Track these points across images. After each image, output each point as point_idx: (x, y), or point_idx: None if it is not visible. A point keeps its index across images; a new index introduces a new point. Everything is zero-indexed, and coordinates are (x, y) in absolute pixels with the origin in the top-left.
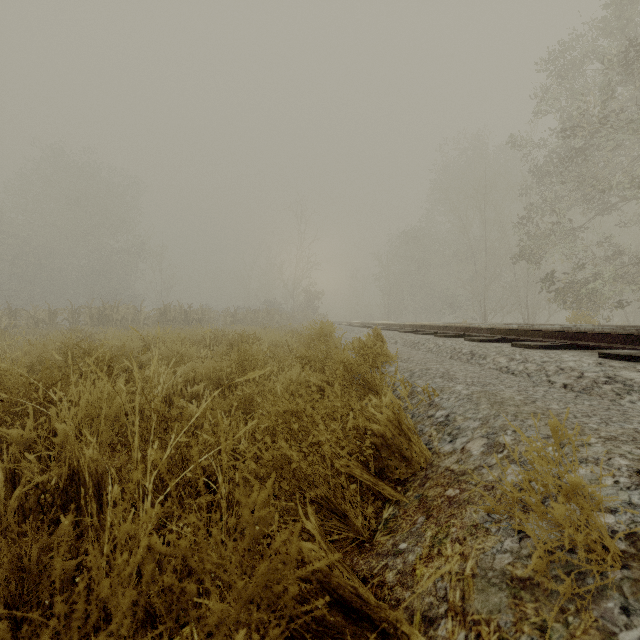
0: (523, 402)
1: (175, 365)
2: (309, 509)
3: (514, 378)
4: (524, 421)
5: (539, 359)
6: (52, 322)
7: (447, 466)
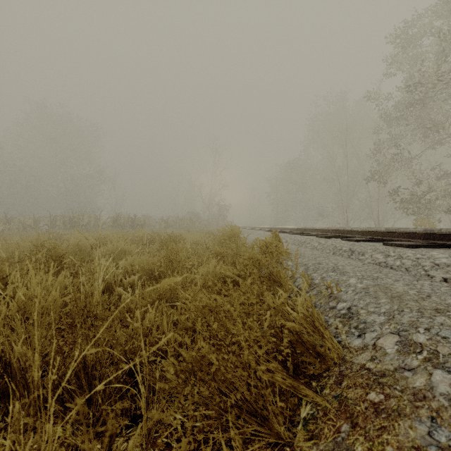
0: (419, 297)
1: (118, 259)
2: (232, 430)
3: (395, 272)
4: (433, 318)
5: (413, 256)
6: (36, 226)
7: (362, 363)
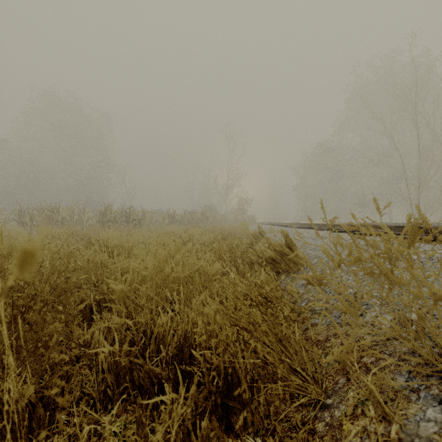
0: None
1: None
2: None
3: None
4: None
5: None
6: None
7: None
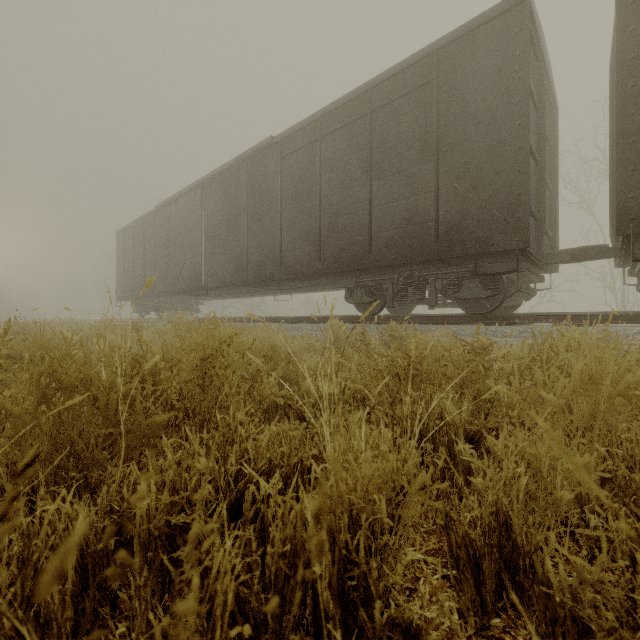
0: None
1: None
2: None
3: None
4: None
5: None
6: None
7: None
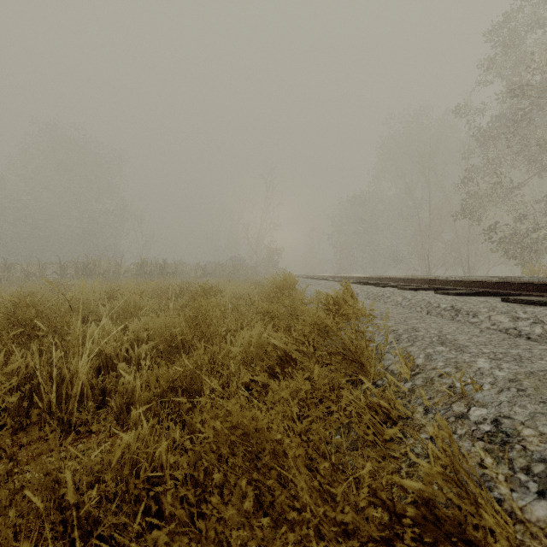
0: None
1: (128, 320)
2: None
3: (540, 346)
4: None
5: None
6: (42, 275)
7: None
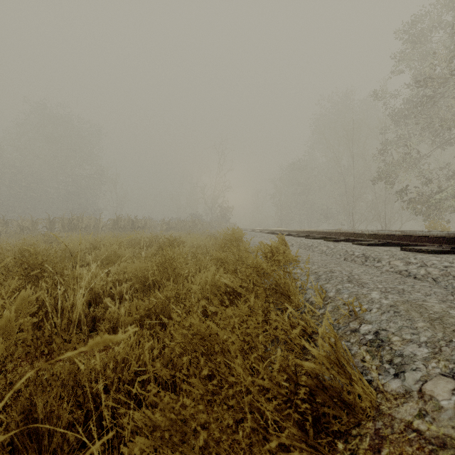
0: None
1: (110, 265)
2: None
3: (421, 283)
4: None
5: (439, 264)
6: (34, 229)
7: (406, 420)
